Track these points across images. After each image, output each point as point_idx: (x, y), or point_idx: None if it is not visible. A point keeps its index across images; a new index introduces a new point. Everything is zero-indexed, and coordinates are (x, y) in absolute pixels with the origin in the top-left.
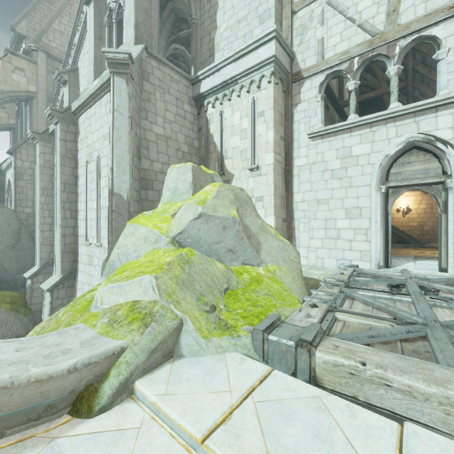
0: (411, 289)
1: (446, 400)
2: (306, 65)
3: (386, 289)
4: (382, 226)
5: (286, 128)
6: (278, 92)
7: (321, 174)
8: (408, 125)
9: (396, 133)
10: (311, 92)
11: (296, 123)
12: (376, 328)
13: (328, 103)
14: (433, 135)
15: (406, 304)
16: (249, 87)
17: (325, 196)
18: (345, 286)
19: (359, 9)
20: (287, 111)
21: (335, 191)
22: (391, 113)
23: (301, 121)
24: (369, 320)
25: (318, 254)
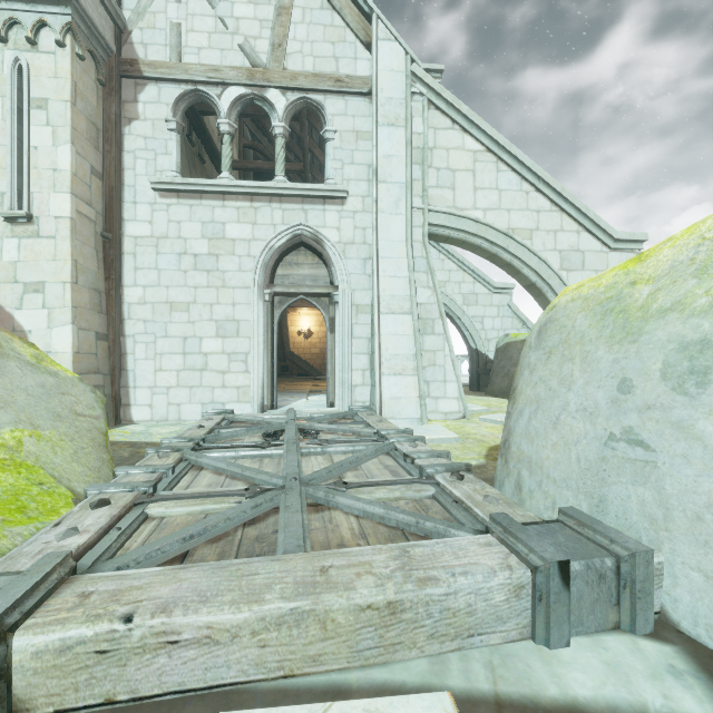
0: (288, 435)
1: (262, 623)
2: (150, 56)
3: (258, 442)
4: (267, 350)
5: (108, 156)
6: (86, 77)
7: (177, 258)
8: (297, 213)
9: (283, 218)
10: (159, 109)
11: (130, 156)
12: (216, 513)
13: (204, 153)
14: (322, 233)
15: (276, 460)
16: (5, 30)
17: (185, 297)
18: (193, 448)
19: (236, 13)
20: (110, 124)
21: (200, 291)
22: (277, 189)
23: (139, 154)
24: (207, 502)
25: (171, 398)
